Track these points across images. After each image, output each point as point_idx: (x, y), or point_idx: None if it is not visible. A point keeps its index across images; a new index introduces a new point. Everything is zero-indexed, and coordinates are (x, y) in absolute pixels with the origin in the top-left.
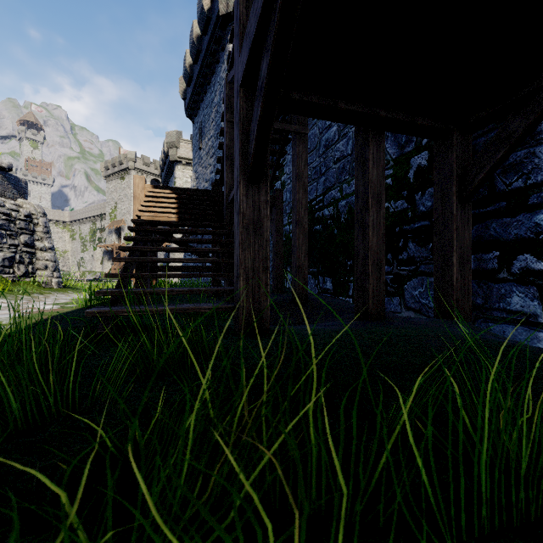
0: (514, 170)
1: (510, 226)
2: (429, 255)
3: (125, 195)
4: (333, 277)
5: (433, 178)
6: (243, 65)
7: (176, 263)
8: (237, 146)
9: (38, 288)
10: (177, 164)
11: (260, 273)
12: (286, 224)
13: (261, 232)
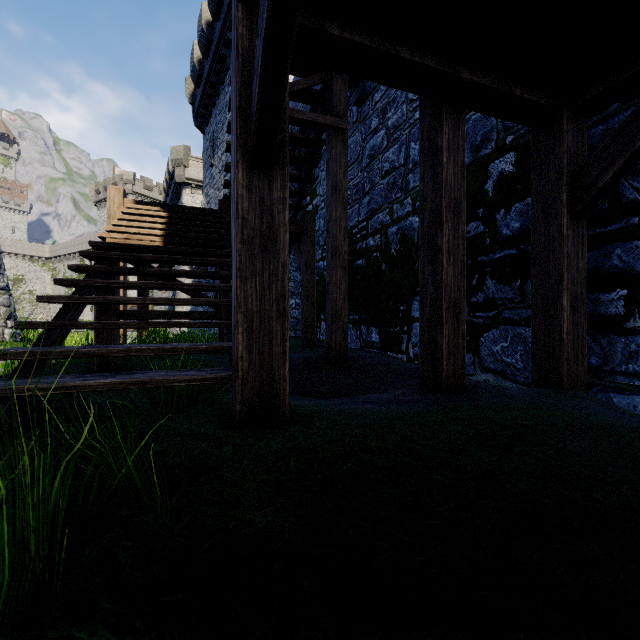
0: None
1: None
2: (517, 296)
3: None
4: (381, 327)
5: (531, 184)
6: None
7: (184, 309)
8: (234, 105)
9: None
10: (185, 186)
11: (272, 321)
12: (319, 259)
13: (275, 250)
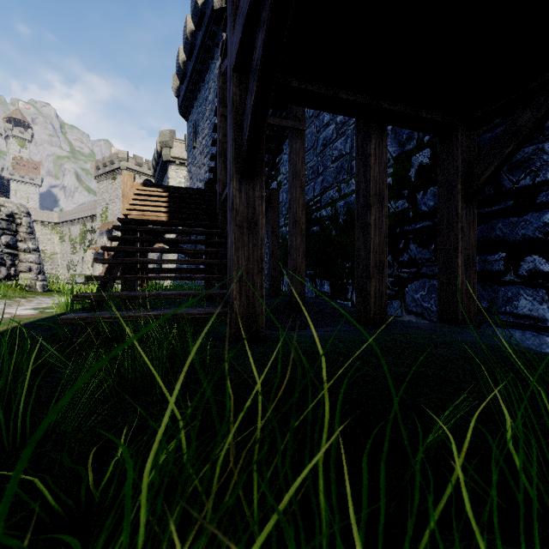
0: (521, 168)
1: (517, 226)
2: (431, 257)
3: (116, 196)
4: (331, 280)
5: (437, 176)
6: (236, 46)
7: (170, 266)
8: (230, 136)
9: (21, 291)
10: (171, 164)
11: (254, 275)
12: (282, 225)
13: (256, 230)
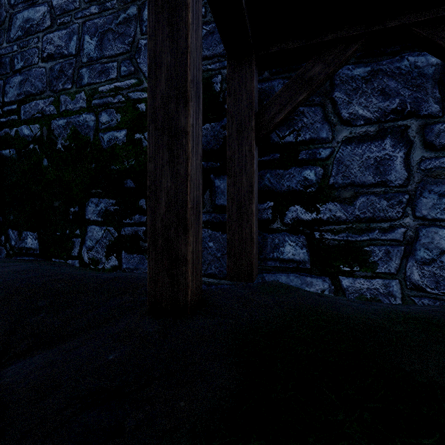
0: (287, 125)
1: (283, 178)
2: None
3: None
4: (41, 231)
5: (227, 106)
6: None
7: None
8: None
9: None
10: None
11: None
12: None
13: None
